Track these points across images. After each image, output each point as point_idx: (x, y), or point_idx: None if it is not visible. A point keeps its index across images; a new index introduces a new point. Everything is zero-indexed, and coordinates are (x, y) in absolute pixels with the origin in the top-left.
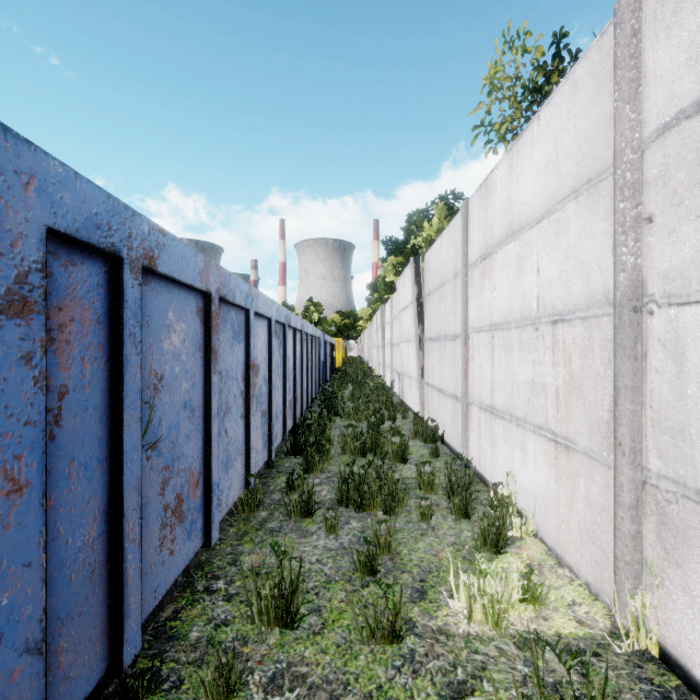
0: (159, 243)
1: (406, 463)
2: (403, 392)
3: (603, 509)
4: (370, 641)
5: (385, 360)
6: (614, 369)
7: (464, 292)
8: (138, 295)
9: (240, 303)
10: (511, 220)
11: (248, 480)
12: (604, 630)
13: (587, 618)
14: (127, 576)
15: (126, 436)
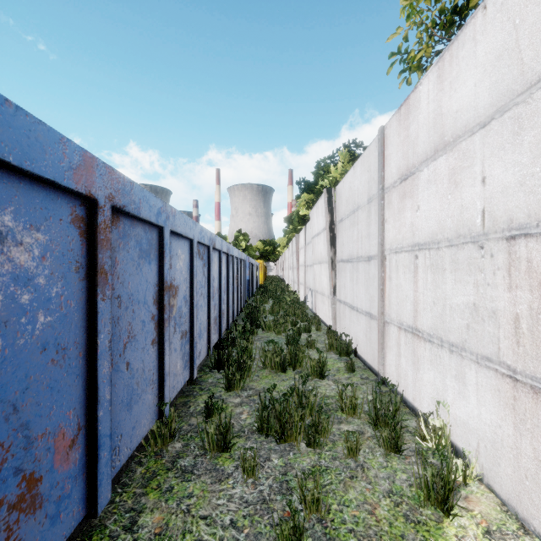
0: None
1: (324, 378)
2: (315, 306)
3: None
4: None
5: (299, 279)
6: None
7: (380, 215)
8: None
9: (148, 218)
10: (441, 132)
11: (162, 409)
12: None
13: None
14: None
15: None
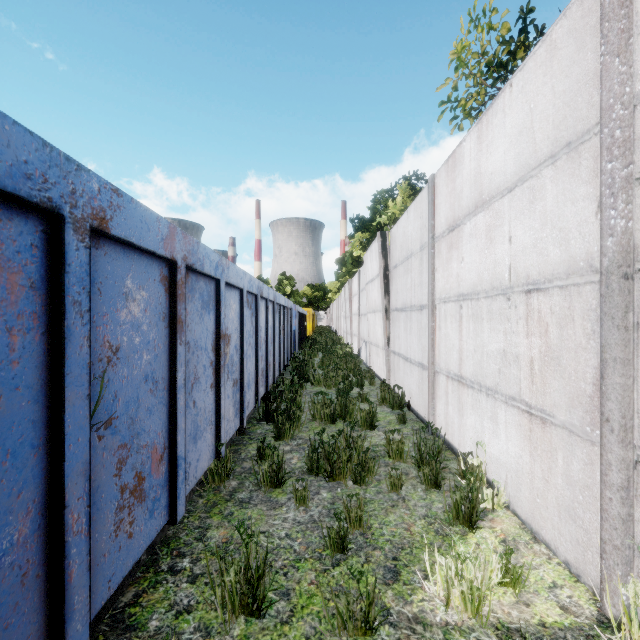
0: (112, 203)
1: (374, 429)
2: (369, 359)
3: (585, 486)
4: (341, 632)
5: (353, 329)
6: (600, 340)
7: (431, 264)
8: (85, 259)
9: (209, 273)
10: (480, 190)
11: (219, 450)
12: (590, 618)
13: (571, 603)
14: (70, 574)
15: (68, 417)
